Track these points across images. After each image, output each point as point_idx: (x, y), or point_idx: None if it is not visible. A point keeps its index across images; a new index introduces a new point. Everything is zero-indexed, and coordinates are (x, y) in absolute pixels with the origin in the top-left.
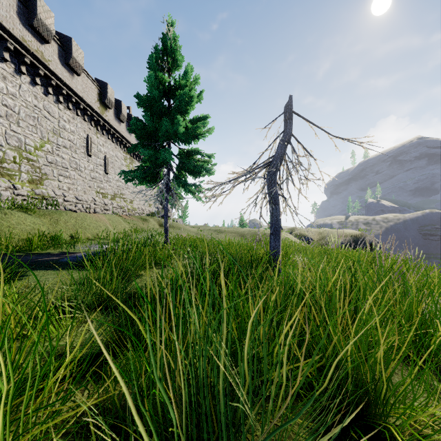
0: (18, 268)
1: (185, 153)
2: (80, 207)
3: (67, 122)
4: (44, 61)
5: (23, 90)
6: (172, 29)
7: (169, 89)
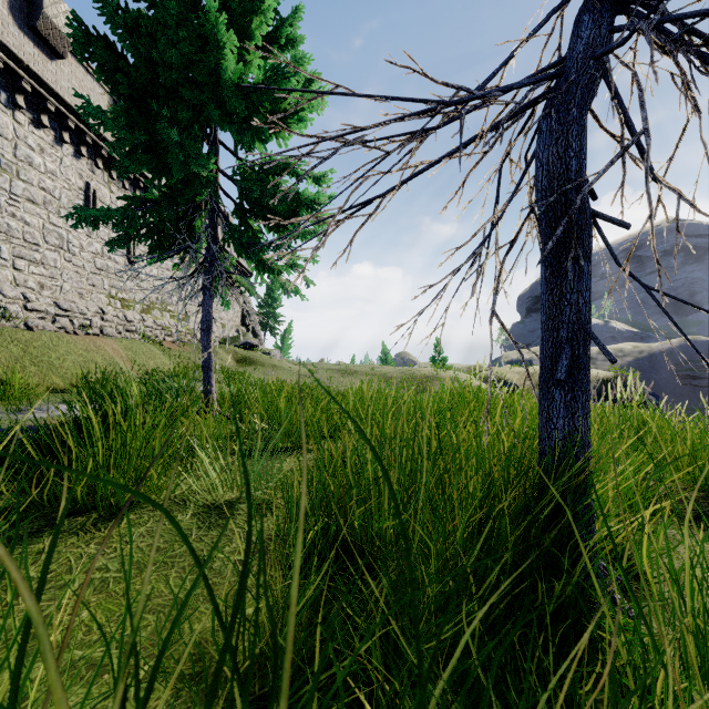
0: None
1: (257, 173)
2: (67, 323)
3: (36, 151)
4: None
5: None
6: None
7: None
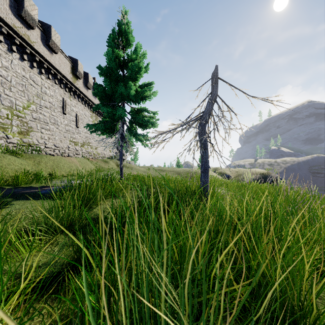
0: (5, 198)
1: (136, 111)
2: (58, 152)
3: (47, 88)
4: (30, 42)
5: (14, 64)
6: (126, 16)
7: (123, 62)
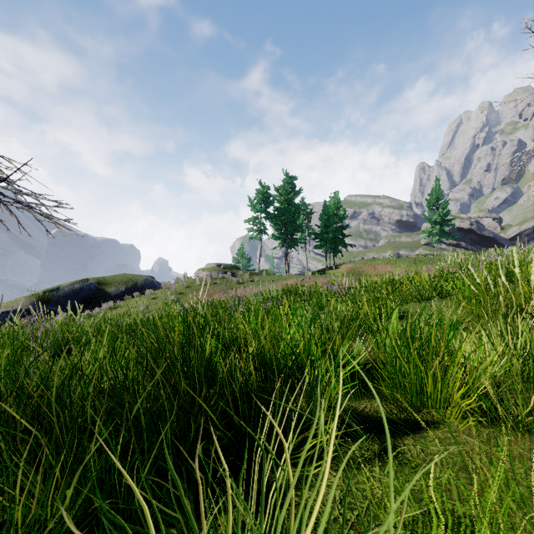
0: None
1: None
2: None
3: None
4: None
5: None
6: None
7: None
